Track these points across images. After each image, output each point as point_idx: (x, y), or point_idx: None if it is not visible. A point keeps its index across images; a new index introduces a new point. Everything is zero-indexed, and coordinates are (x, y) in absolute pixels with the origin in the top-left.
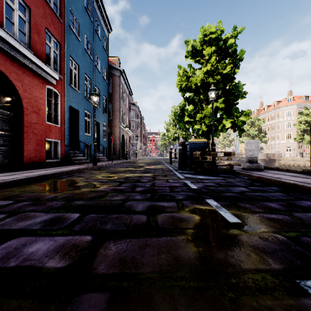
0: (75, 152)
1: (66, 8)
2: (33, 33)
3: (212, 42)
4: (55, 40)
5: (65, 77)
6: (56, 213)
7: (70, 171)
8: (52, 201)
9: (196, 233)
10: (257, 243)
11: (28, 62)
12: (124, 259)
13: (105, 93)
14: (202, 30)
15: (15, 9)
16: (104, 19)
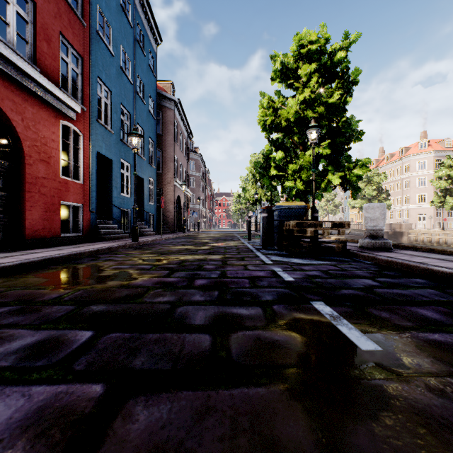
0: (106, 222)
1: (92, 5)
2: (40, 41)
3: (311, 56)
4: (75, 53)
5: (91, 109)
6: (51, 330)
7: (95, 252)
8: (52, 306)
9: (303, 376)
10: (428, 403)
11: (32, 85)
12: (161, 451)
13: (152, 134)
14: (297, 38)
15: (11, 3)
16: (151, 24)
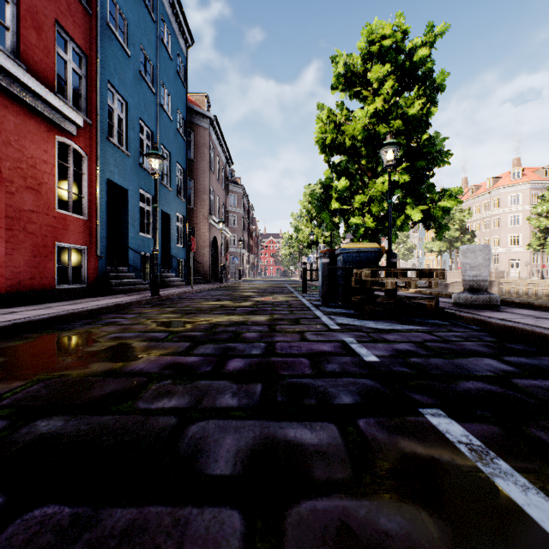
0: (120, 269)
1: None
2: (27, 28)
3: (384, 55)
4: (77, 48)
5: (98, 122)
6: None
7: (96, 310)
8: None
9: None
10: None
11: (13, 86)
12: None
13: (181, 159)
14: (366, 32)
15: None
16: (179, 20)
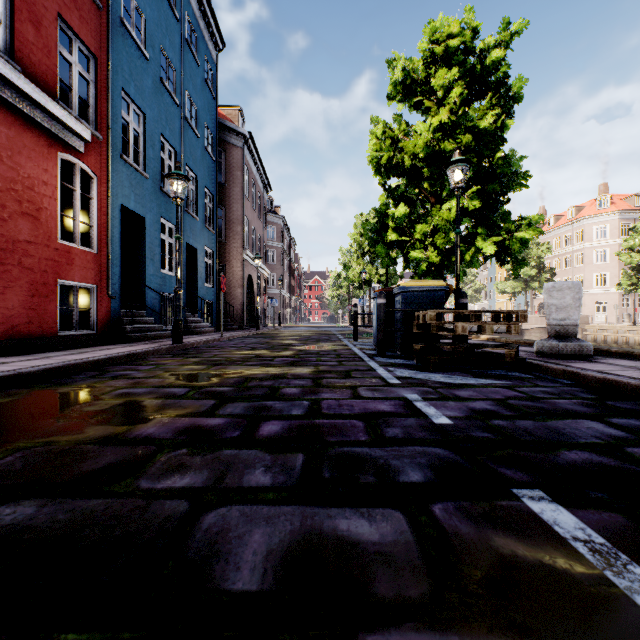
0: (136, 312)
1: None
2: (22, 22)
3: (451, 58)
4: (84, 49)
5: (110, 137)
6: None
7: (104, 361)
8: None
9: None
10: None
11: (5, 91)
12: None
13: (210, 183)
14: (428, 30)
15: None
16: (208, 19)
